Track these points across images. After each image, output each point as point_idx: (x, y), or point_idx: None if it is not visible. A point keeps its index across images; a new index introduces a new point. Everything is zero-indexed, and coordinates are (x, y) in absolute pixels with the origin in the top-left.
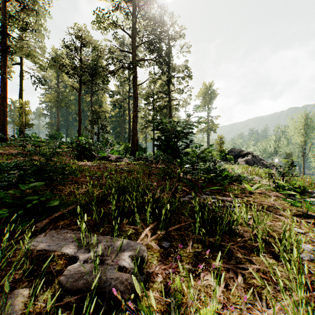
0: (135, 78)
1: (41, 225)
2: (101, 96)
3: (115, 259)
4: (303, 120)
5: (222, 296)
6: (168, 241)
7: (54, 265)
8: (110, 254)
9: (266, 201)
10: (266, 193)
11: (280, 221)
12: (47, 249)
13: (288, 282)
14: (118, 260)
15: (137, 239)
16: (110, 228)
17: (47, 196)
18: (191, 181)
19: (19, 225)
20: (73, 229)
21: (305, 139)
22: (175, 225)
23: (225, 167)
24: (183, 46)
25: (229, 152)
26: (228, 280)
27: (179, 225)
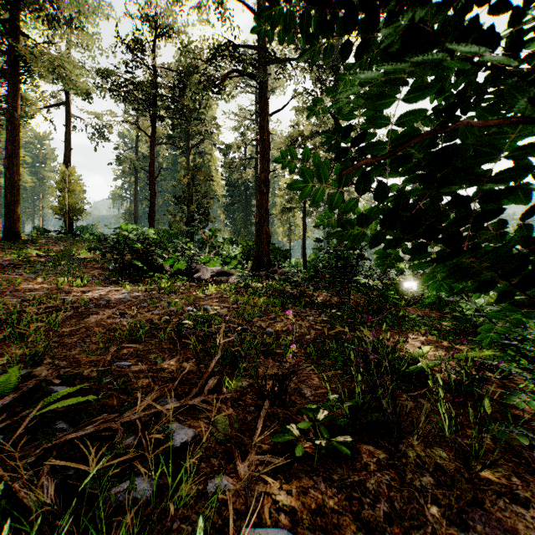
0: (263, 99)
1: None
2: (209, 158)
3: None
4: None
5: None
6: None
7: None
8: None
9: None
10: None
11: None
12: None
13: None
14: None
15: None
16: None
17: None
18: None
19: None
20: None
21: None
22: None
23: None
24: None
25: None
26: None
27: None
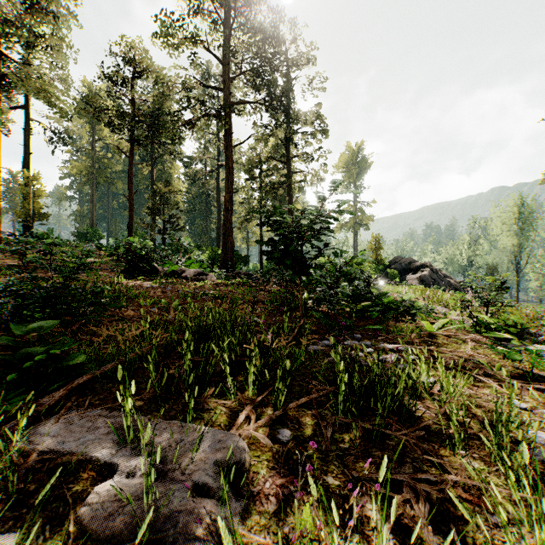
0: (228, 133)
1: (50, 402)
2: (170, 165)
3: (189, 468)
4: (517, 209)
5: (391, 539)
6: (288, 430)
7: (71, 482)
8: (178, 459)
9: (459, 350)
10: (457, 336)
11: (487, 387)
12: (58, 450)
13: (510, 506)
14: (193, 470)
15: (231, 427)
16: (182, 405)
17: (64, 346)
18: (328, 316)
19: (7, 403)
20: (110, 408)
21: (521, 241)
22: (301, 398)
23: (384, 289)
24: (313, 79)
25: (391, 263)
26: (401, 507)
27: (308, 398)
